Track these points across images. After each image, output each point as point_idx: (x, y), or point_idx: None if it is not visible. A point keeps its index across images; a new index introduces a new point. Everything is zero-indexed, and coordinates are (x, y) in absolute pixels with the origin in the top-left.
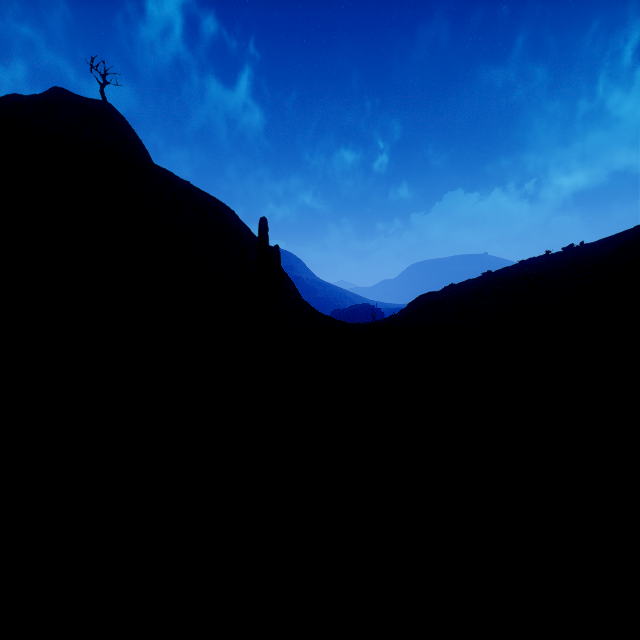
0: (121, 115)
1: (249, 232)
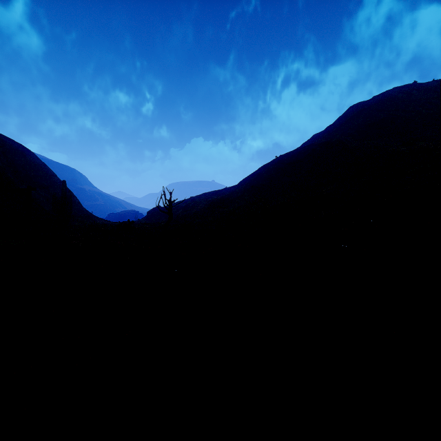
0: None
1: (46, 166)
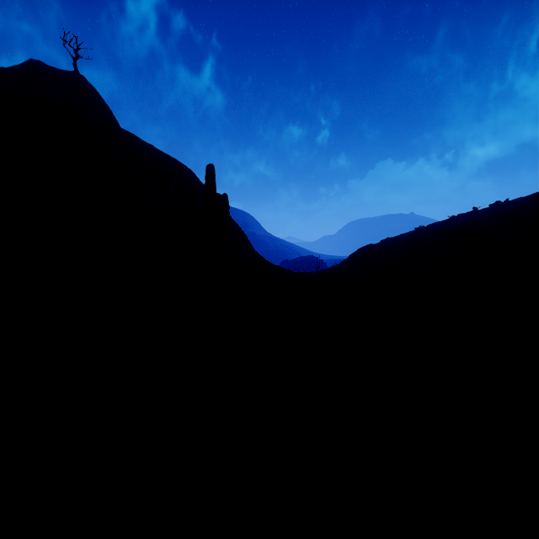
0: (91, 85)
1: None
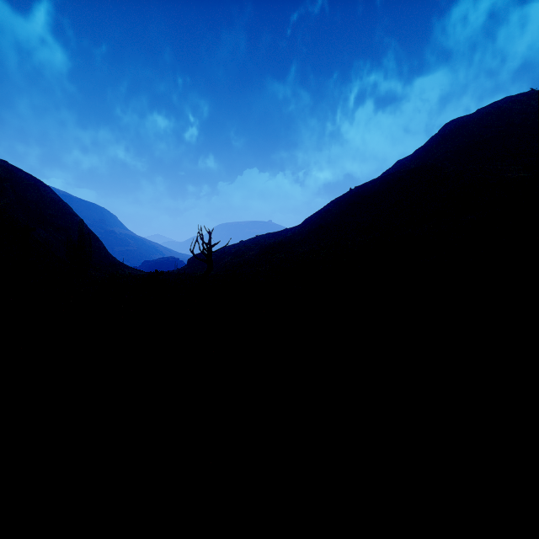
0: None
1: (64, 204)
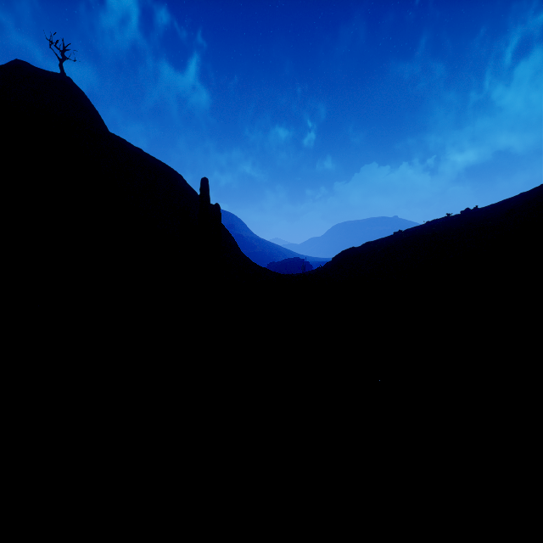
0: (78, 87)
1: (195, 194)
